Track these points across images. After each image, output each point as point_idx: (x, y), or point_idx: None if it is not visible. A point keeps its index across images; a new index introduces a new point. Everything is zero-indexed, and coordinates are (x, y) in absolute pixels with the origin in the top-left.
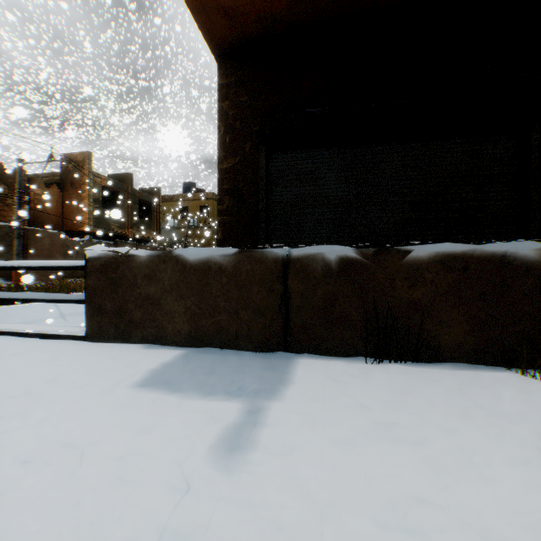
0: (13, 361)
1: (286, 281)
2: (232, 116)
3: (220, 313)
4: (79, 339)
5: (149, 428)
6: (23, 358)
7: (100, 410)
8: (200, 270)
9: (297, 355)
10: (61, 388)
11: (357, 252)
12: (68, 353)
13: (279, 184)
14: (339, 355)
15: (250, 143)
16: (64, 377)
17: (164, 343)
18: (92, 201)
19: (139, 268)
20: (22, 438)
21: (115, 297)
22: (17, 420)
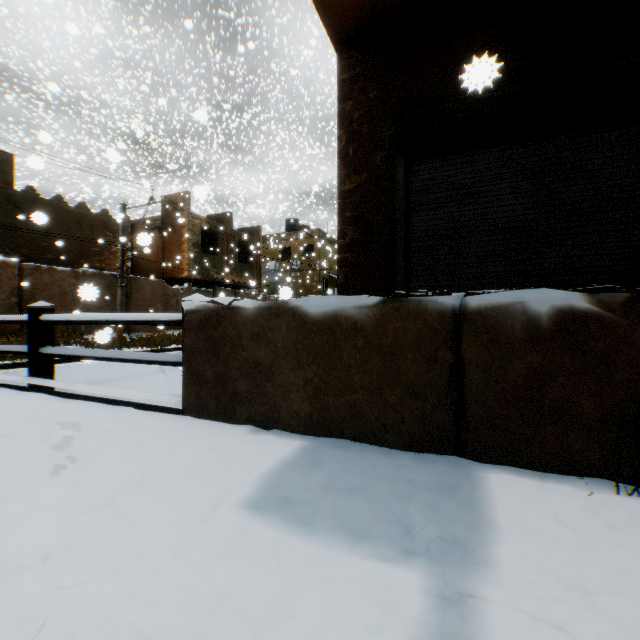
0: (98, 442)
1: (457, 347)
2: (357, 119)
3: (354, 390)
4: (175, 412)
5: (273, 615)
6: (110, 439)
7: (197, 555)
8: (326, 327)
9: (478, 464)
10: (147, 499)
11: (589, 300)
12: (160, 435)
13: (422, 206)
14: (553, 470)
15: (382, 153)
16: (153, 477)
17: (276, 426)
18: (191, 245)
19: (245, 324)
20: (85, 605)
21: (215, 362)
22: (84, 561)
